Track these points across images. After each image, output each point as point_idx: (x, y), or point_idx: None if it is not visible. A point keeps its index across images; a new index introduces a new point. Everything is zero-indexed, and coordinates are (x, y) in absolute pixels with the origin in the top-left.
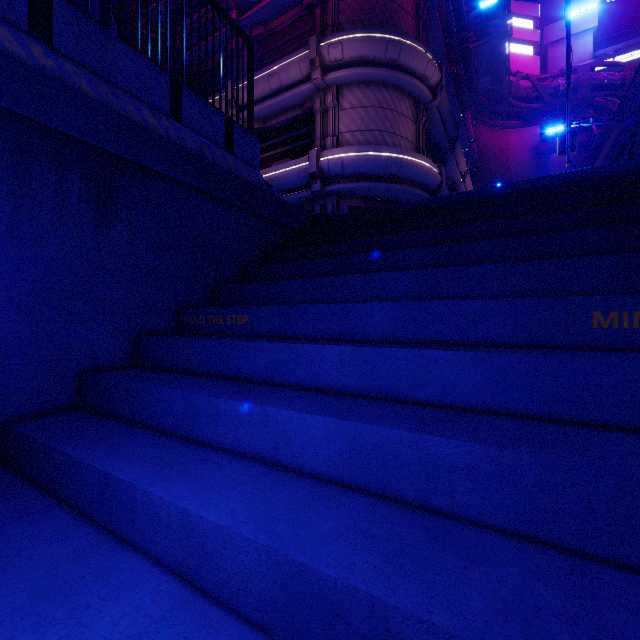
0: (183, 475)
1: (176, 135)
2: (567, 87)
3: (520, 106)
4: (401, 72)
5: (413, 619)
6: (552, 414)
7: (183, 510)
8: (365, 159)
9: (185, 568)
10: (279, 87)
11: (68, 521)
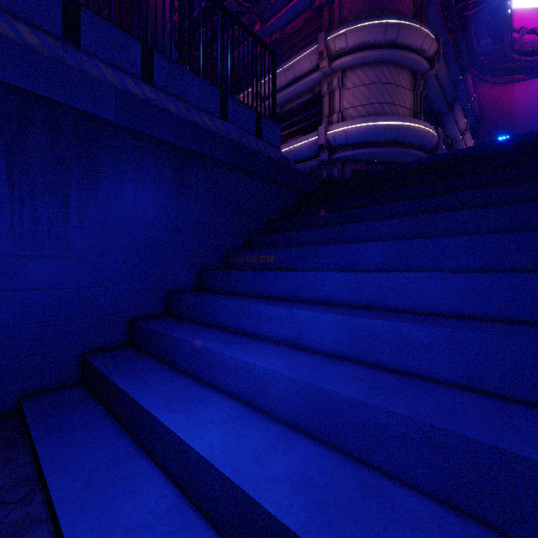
0: (241, 348)
1: (224, 131)
2: None
3: (524, 60)
4: (399, 50)
5: (383, 411)
6: (505, 317)
7: (245, 362)
8: (366, 129)
9: (246, 396)
10: (293, 78)
11: (174, 373)
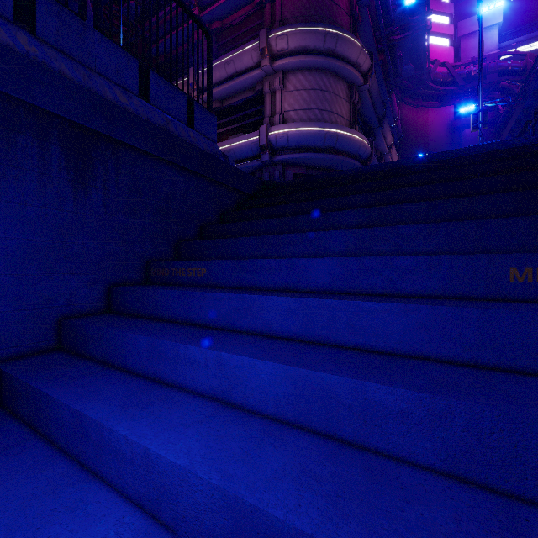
0: (146, 414)
1: (144, 112)
2: (479, 72)
3: (438, 89)
4: (337, 60)
5: None
6: (476, 360)
7: (144, 449)
8: (307, 133)
9: (146, 501)
10: (234, 72)
11: (45, 454)
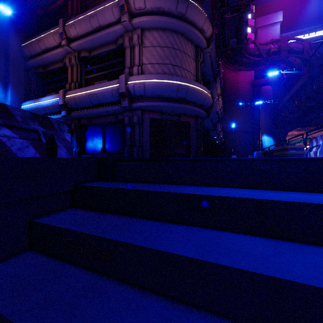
0: None
1: None
2: None
3: (250, 58)
4: (187, 23)
5: None
6: None
7: None
8: (161, 85)
9: None
10: (98, 26)
11: None
